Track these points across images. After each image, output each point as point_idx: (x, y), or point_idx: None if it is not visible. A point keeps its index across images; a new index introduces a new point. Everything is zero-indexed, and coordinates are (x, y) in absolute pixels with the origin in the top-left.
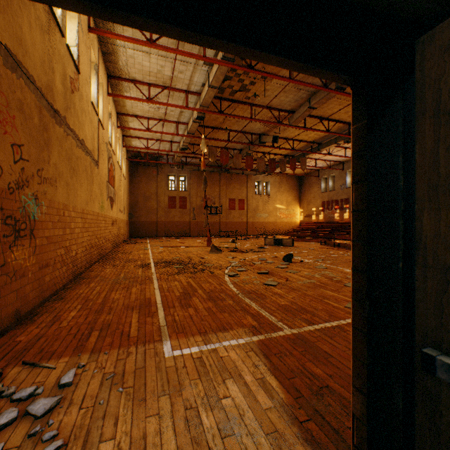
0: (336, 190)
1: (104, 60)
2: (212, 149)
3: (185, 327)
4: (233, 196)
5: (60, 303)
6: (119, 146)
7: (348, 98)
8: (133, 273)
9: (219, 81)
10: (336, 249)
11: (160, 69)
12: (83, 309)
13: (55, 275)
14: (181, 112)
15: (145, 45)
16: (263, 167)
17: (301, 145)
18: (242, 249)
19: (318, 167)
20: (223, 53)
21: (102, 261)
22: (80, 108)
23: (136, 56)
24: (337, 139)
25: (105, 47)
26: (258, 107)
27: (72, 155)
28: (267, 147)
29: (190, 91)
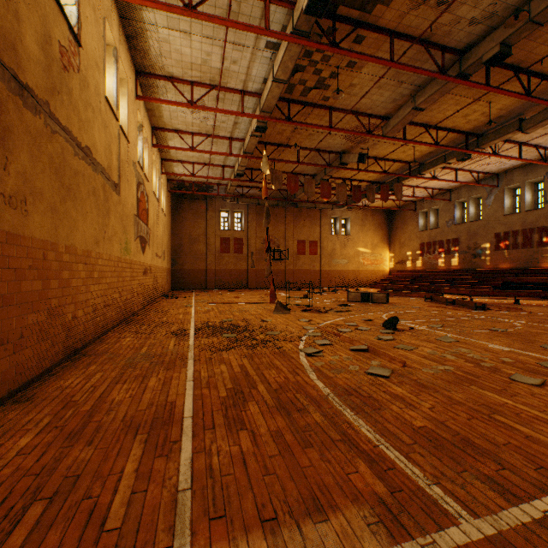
0: (440, 228)
1: (129, 47)
2: (276, 173)
3: (230, 496)
4: (303, 237)
5: (18, 410)
6: (157, 172)
7: (470, 94)
8: (161, 346)
9: (287, 72)
10: (452, 309)
11: (206, 59)
12: (48, 429)
13: (23, 358)
14: (235, 123)
15: (181, 13)
16: (344, 197)
17: (396, 167)
18: (317, 307)
19: (416, 197)
20: (294, 23)
21: (124, 324)
22: (82, 100)
23: (171, 39)
24: (446, 157)
25: (129, 27)
26: (340, 112)
27: (63, 167)
28: (350, 169)
29: (246, 90)
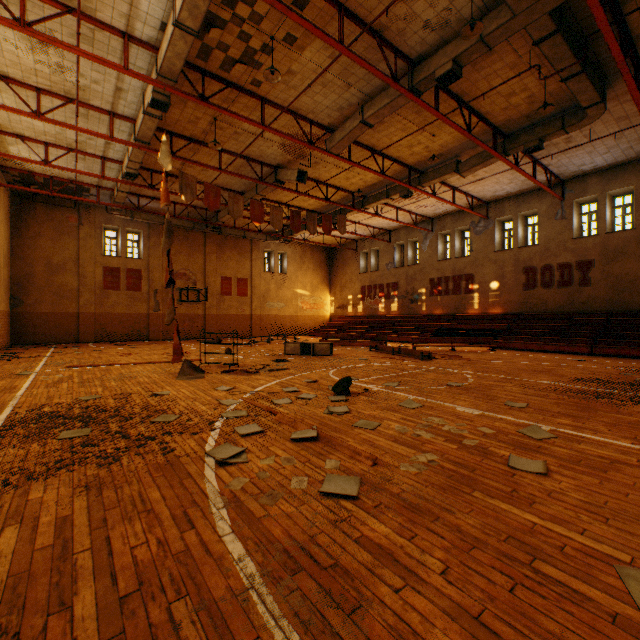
0: (381, 271)
1: None
2: (188, 179)
3: None
4: (229, 273)
5: None
6: None
7: (417, 120)
8: None
9: (197, 15)
10: (400, 360)
11: None
12: None
13: None
14: (117, 88)
15: None
16: (281, 223)
17: (339, 196)
18: (246, 365)
19: (358, 235)
20: None
21: None
22: None
23: None
24: (390, 191)
25: None
26: (275, 107)
27: None
28: (287, 190)
29: (133, 35)
